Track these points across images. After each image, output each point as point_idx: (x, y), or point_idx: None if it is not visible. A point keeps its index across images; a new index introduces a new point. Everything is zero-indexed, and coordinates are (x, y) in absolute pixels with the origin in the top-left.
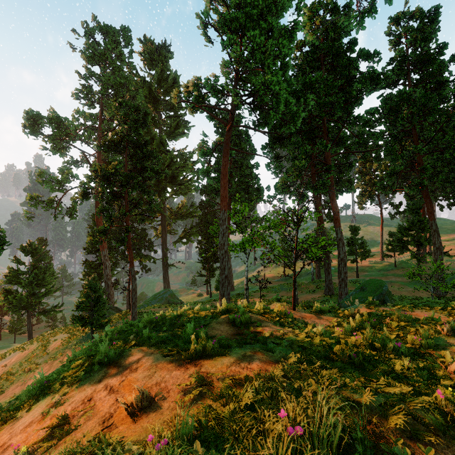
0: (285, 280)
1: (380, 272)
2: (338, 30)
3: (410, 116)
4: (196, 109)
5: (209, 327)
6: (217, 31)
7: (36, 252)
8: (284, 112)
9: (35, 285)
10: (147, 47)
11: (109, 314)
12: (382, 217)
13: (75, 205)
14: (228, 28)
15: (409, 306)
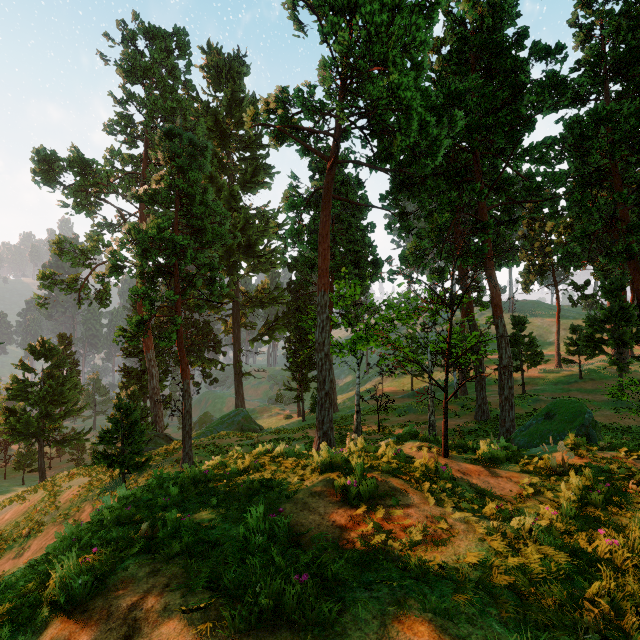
0: (413, 396)
1: (558, 386)
2: (500, 14)
3: (610, 147)
4: (281, 138)
5: (296, 502)
6: (312, 11)
7: (51, 354)
8: (417, 139)
9: (49, 402)
10: (212, 58)
11: (156, 445)
12: (558, 304)
13: (108, 287)
14: (330, 7)
15: None
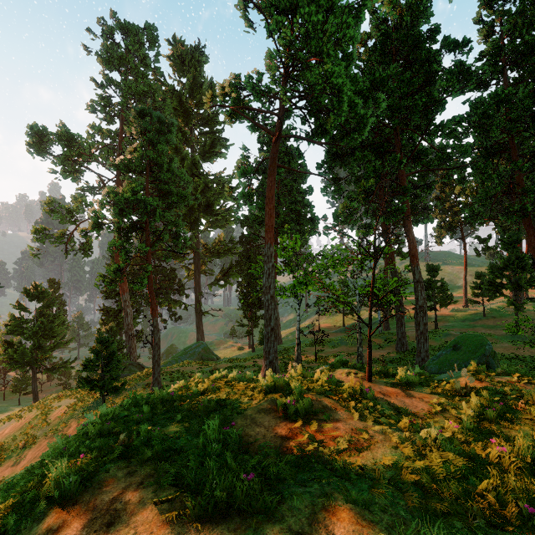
0: (344, 331)
1: (465, 323)
2: (416, 13)
3: (508, 124)
4: (234, 116)
5: (246, 418)
6: (260, 11)
7: (43, 296)
8: (347, 118)
9: (41, 336)
10: (177, 49)
11: (130, 372)
12: (465, 254)
13: (90, 240)
14: (275, 8)
15: (532, 375)
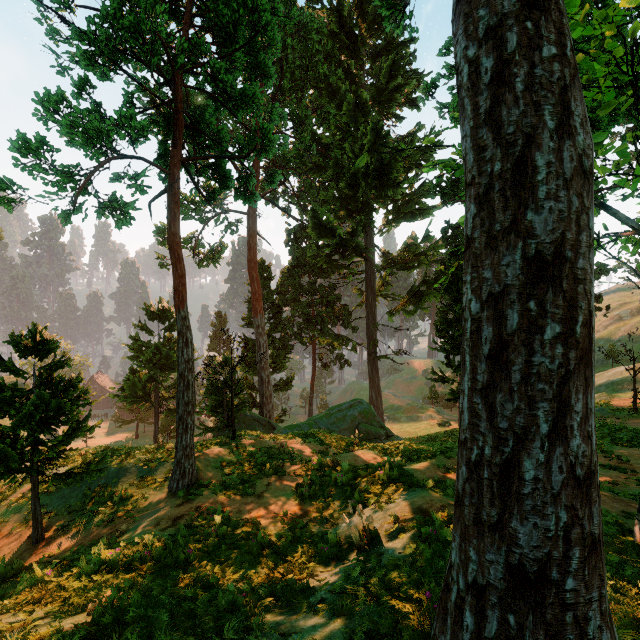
0: None
1: None
2: None
3: None
4: None
5: None
6: None
7: (165, 315)
8: None
9: (156, 366)
10: None
11: None
12: None
13: (225, 246)
14: None
15: None
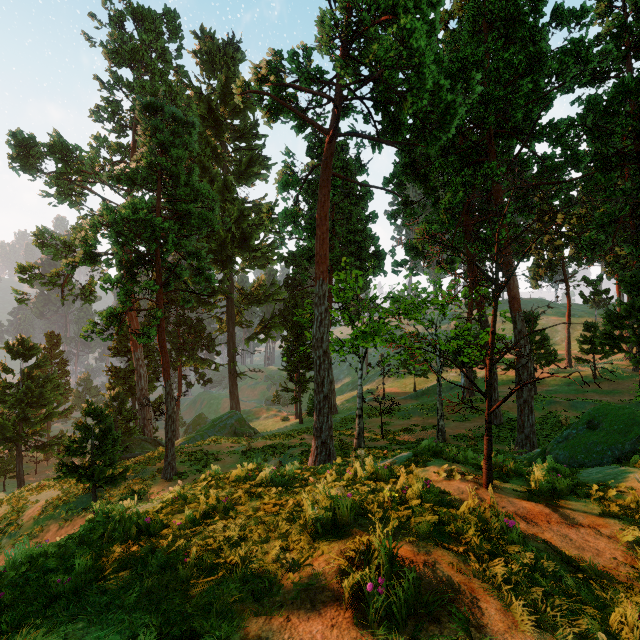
0: (416, 398)
1: (571, 387)
2: None
3: (637, 125)
4: (275, 111)
5: (270, 615)
6: None
7: (31, 353)
8: (427, 109)
9: (27, 405)
10: (205, 44)
11: (143, 451)
12: (569, 300)
13: (94, 282)
14: None
15: None
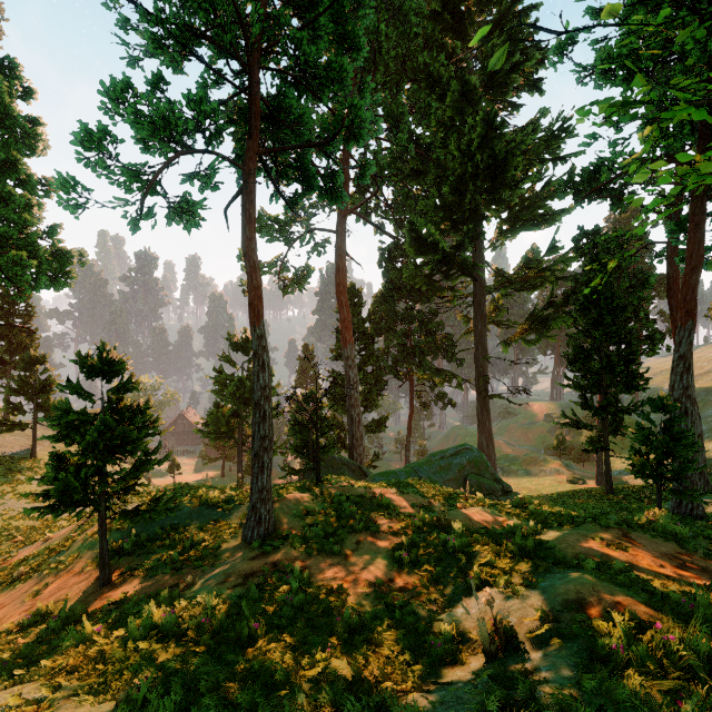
0: None
1: None
2: None
3: None
4: None
5: None
6: None
7: (249, 346)
8: None
9: (240, 400)
10: None
11: None
12: None
13: (311, 269)
14: None
15: None
